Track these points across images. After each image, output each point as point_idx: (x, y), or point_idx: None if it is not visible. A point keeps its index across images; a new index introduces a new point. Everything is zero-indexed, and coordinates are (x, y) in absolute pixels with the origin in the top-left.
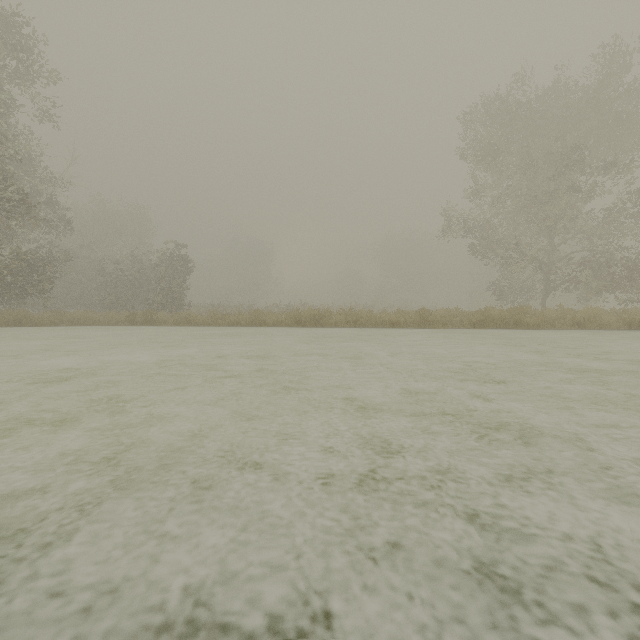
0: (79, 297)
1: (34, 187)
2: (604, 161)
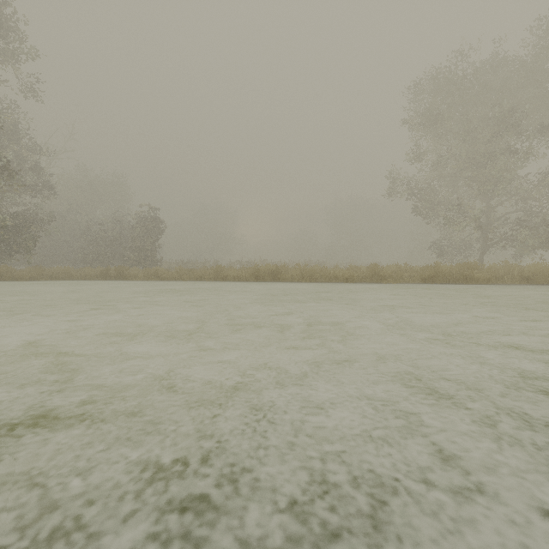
0: (65, 254)
1: (21, 155)
2: (542, 127)
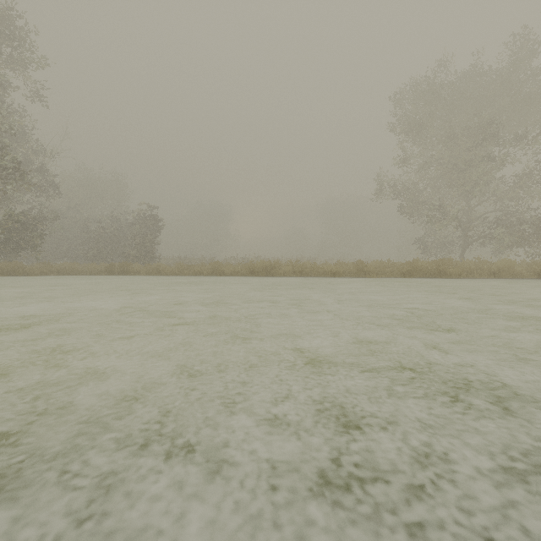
0: (66, 251)
1: (27, 157)
2: (515, 134)
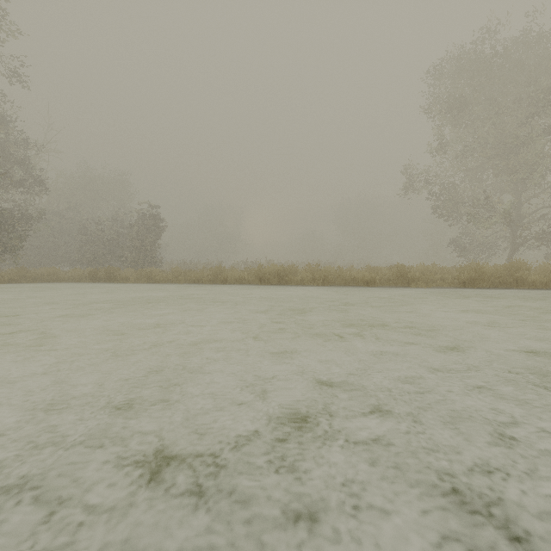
0: (62, 255)
1: (9, 148)
2: None
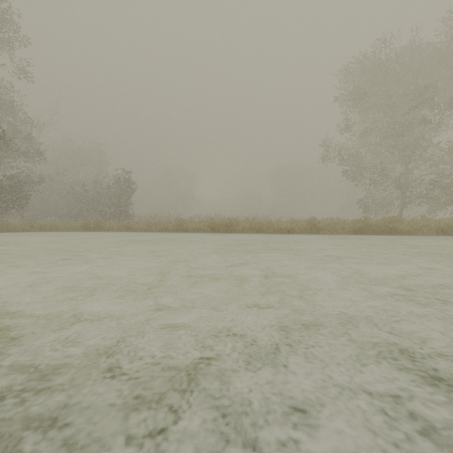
0: (53, 210)
1: (16, 127)
2: None
